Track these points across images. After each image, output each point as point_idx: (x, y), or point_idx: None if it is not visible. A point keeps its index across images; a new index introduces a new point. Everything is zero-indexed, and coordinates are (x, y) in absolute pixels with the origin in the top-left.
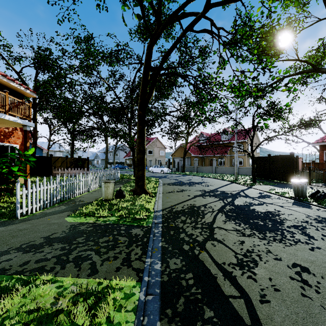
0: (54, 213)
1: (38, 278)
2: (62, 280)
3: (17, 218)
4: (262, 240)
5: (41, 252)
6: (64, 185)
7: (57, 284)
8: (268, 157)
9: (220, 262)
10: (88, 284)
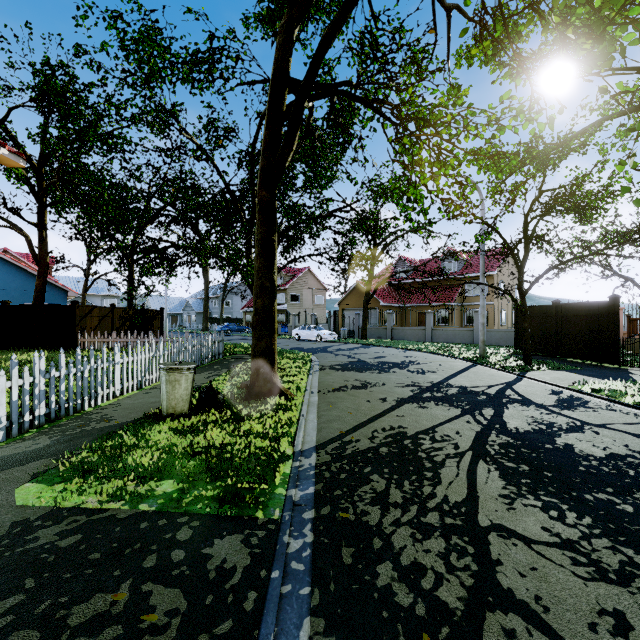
0: (2, 464)
1: None
2: None
3: None
4: None
5: None
6: (61, 376)
7: None
8: (554, 307)
9: None
10: None
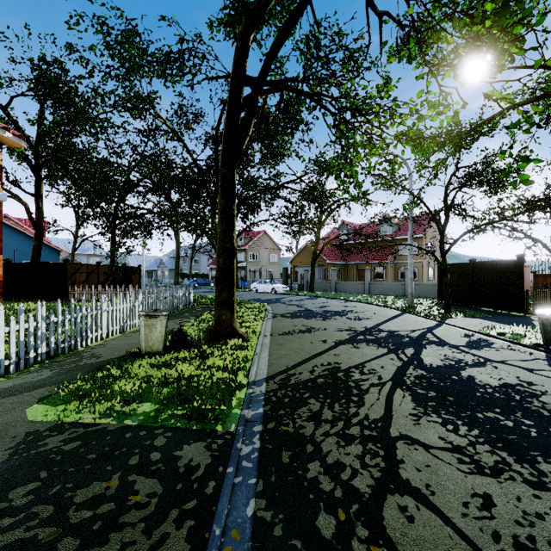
0: (14, 391)
1: None
2: None
3: None
4: (541, 493)
5: None
6: (58, 321)
7: None
8: (471, 265)
9: None
10: None
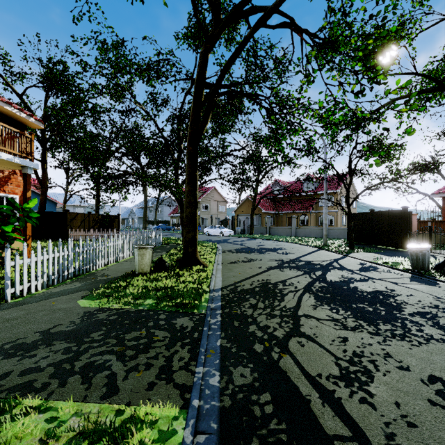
0: (63, 293)
1: (19, 403)
2: (59, 407)
3: (5, 301)
4: (375, 336)
5: (32, 356)
6: (80, 252)
7: (49, 414)
8: (370, 214)
9: (314, 374)
10: (101, 414)
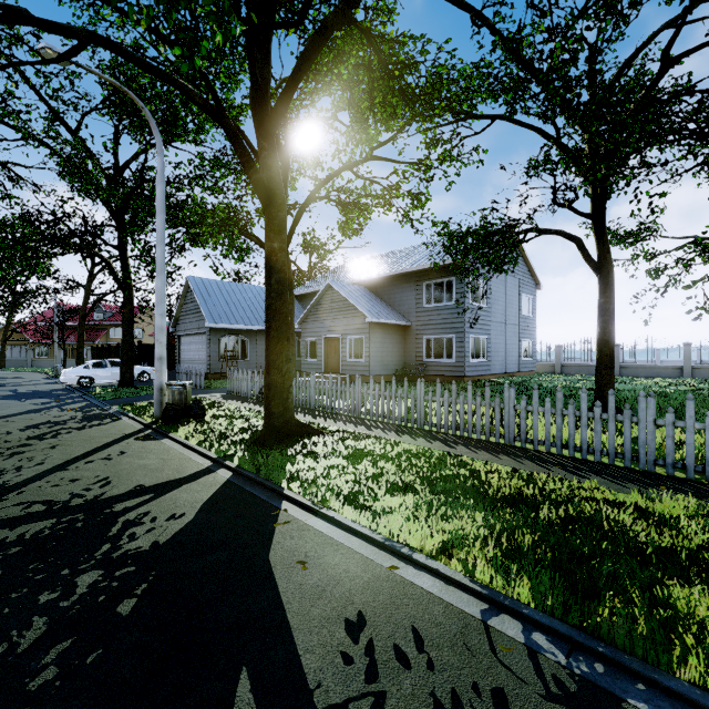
0: None
1: None
2: None
3: None
4: None
5: None
6: None
7: None
8: (97, 348)
9: None
10: None
